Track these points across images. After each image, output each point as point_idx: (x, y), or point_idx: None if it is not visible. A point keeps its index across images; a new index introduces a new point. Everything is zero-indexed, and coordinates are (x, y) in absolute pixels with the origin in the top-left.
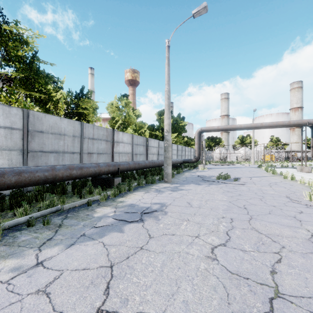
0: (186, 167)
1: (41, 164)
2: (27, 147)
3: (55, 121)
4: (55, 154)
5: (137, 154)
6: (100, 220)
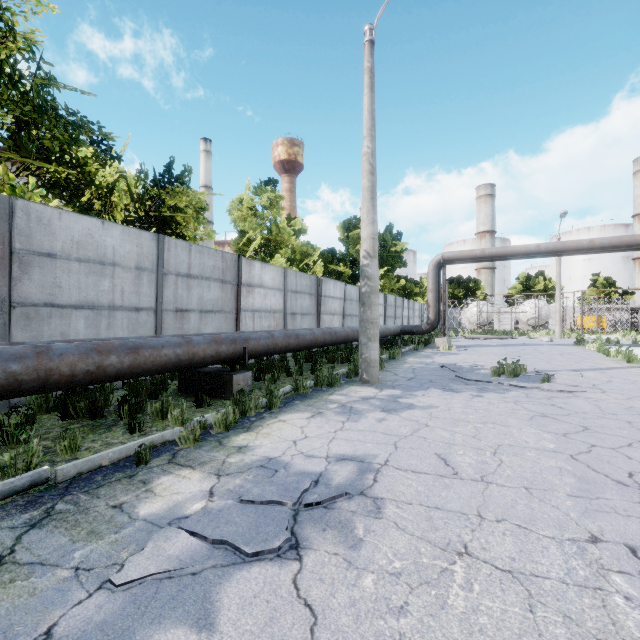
0: (407, 345)
1: (51, 337)
2: (9, 295)
3: (90, 230)
4: (87, 313)
5: (296, 313)
6: (149, 537)
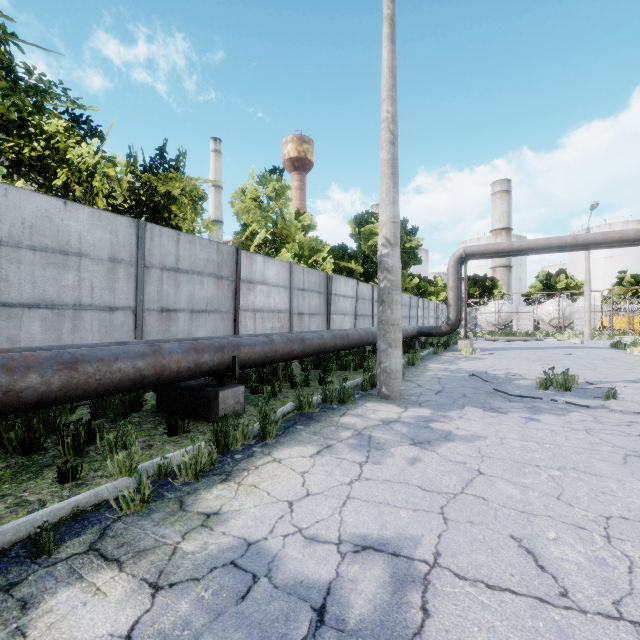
0: (425, 347)
1: None
2: None
3: (47, 211)
4: (45, 313)
5: (304, 313)
6: None
